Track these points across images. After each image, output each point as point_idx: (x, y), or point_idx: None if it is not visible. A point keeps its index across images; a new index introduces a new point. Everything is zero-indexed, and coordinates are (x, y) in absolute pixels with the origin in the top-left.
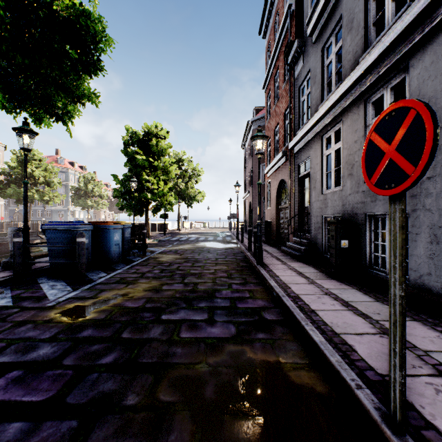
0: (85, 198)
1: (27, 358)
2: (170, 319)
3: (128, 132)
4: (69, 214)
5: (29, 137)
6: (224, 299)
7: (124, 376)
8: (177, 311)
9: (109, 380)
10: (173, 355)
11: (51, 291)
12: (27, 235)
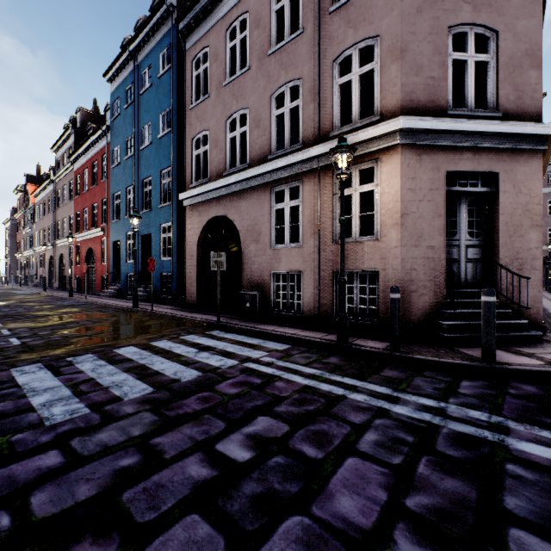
0: None
1: None
2: None
3: None
4: None
5: None
6: None
7: None
8: None
9: None
10: None
11: None
12: None
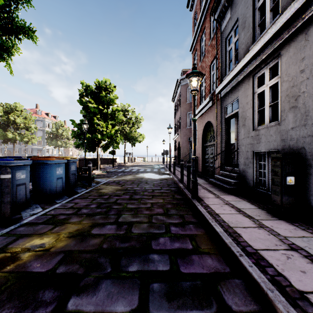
0: (56, 139)
1: None
2: (79, 310)
3: (83, 86)
4: (45, 151)
5: None
6: (162, 254)
7: None
8: (95, 284)
9: None
10: None
11: None
12: None
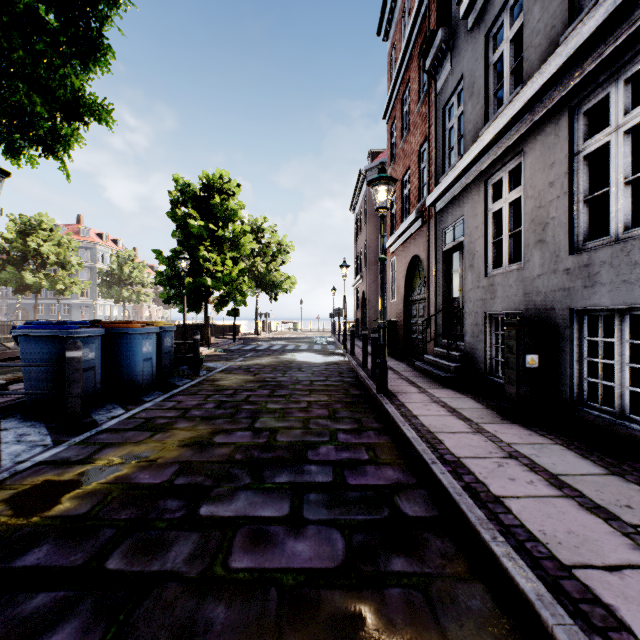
0: (119, 286)
1: None
2: (216, 516)
3: (177, 185)
4: (96, 310)
5: None
6: (323, 465)
7: None
8: (231, 494)
9: None
10: (203, 629)
11: (13, 446)
12: None
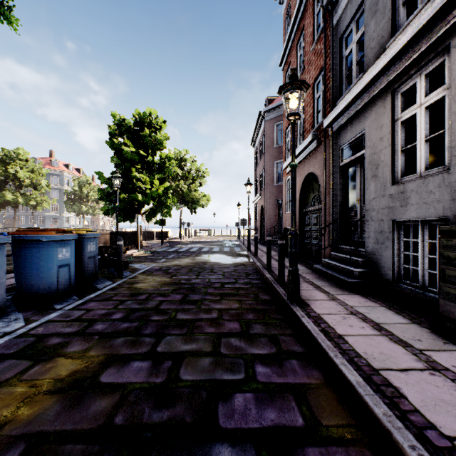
0: (80, 203)
1: None
2: None
3: (115, 120)
4: (64, 220)
5: None
6: (241, 446)
7: None
8: None
9: None
10: None
11: None
12: None
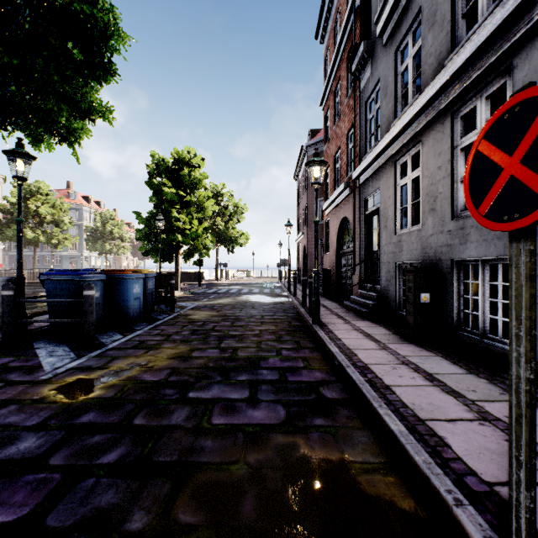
0: (102, 241)
1: (2, 454)
2: (200, 398)
3: (153, 160)
4: (83, 260)
5: (24, 162)
6: (271, 370)
7: (131, 483)
8: (209, 386)
9: (109, 489)
10: (200, 450)
11: (49, 358)
12: (22, 287)
